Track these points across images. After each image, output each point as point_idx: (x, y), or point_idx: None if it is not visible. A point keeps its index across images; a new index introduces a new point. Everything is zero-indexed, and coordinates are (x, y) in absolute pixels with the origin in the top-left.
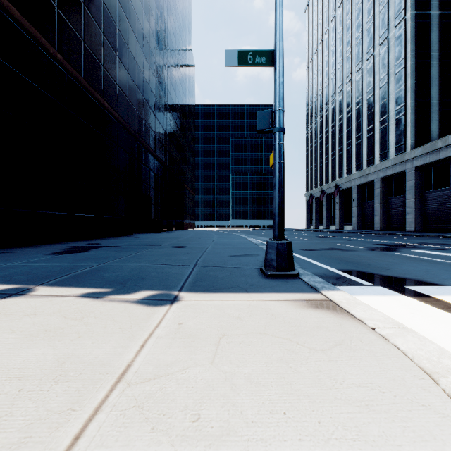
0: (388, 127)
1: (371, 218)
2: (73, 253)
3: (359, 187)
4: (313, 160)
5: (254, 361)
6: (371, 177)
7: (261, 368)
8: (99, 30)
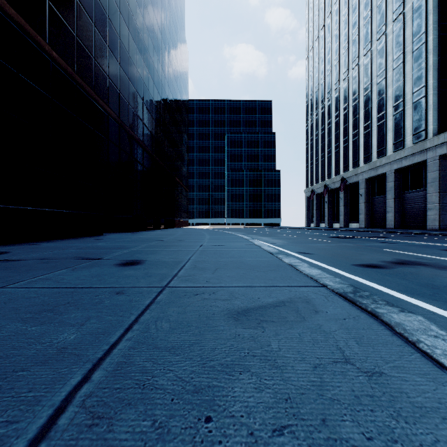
0: (404, 112)
1: (382, 215)
2: None
3: (368, 181)
4: (313, 154)
5: None
6: (382, 170)
7: None
8: None
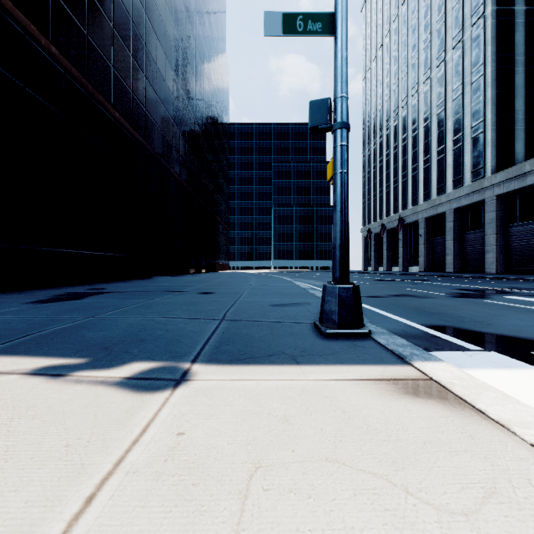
0: (463, 147)
1: (442, 257)
2: (62, 301)
3: (427, 220)
4: (371, 188)
5: None
6: (441, 209)
7: None
8: (108, 21)
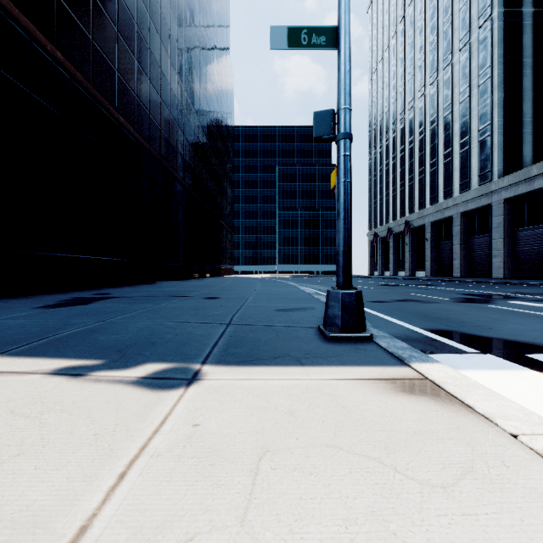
0: (470, 150)
1: (449, 262)
2: (70, 306)
3: (434, 224)
4: (377, 192)
5: (321, 515)
6: (448, 213)
7: (336, 536)
8: (113, 26)
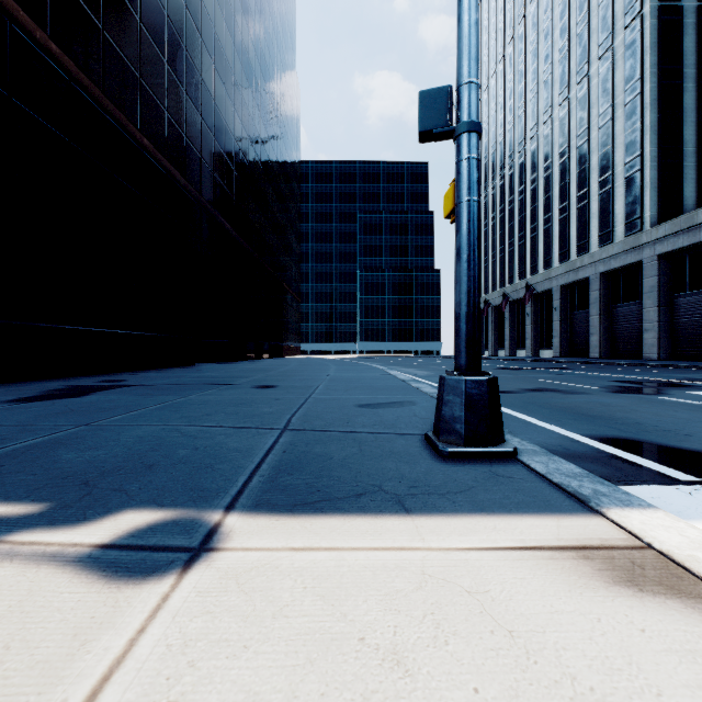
0: (613, 191)
1: (584, 338)
2: (54, 399)
3: (565, 288)
4: (489, 246)
5: None
6: (584, 273)
7: None
8: (133, 13)
